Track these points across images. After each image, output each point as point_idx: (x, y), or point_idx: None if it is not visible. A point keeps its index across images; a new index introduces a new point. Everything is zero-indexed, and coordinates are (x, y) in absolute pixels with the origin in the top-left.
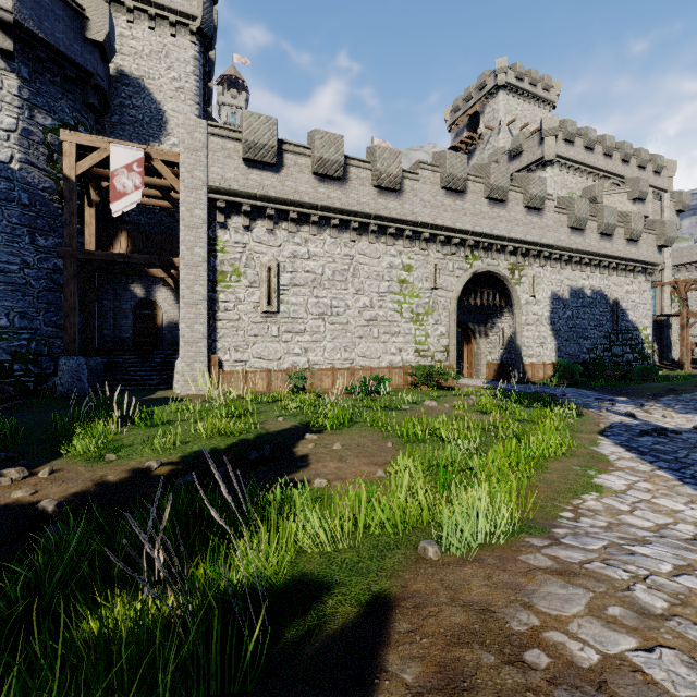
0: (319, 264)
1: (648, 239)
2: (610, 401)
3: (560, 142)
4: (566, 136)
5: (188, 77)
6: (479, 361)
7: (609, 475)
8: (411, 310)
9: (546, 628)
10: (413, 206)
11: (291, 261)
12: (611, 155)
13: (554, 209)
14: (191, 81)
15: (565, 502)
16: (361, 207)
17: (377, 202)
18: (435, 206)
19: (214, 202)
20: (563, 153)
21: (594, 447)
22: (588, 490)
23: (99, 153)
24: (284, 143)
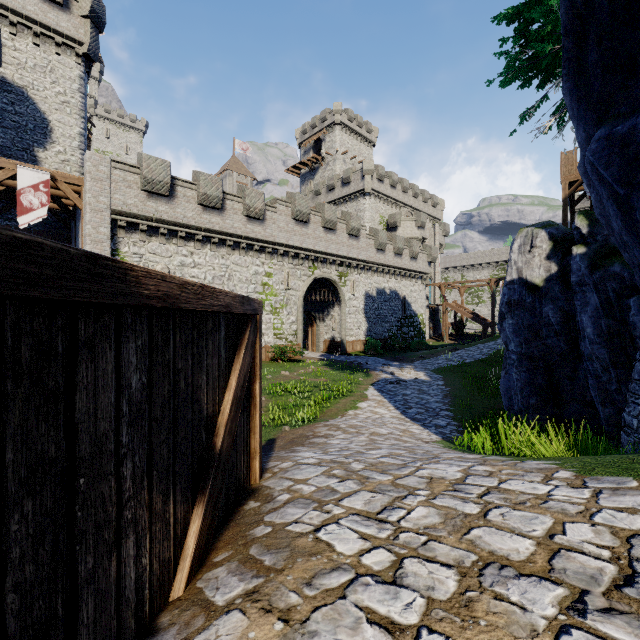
0: (202, 271)
1: (423, 257)
2: (389, 365)
3: (375, 180)
4: (379, 177)
5: (74, 94)
6: (319, 339)
7: (363, 402)
8: (271, 305)
9: (315, 433)
10: (272, 230)
11: (180, 269)
12: (407, 192)
13: (367, 236)
14: (76, 97)
15: (341, 414)
16: (234, 230)
17: (246, 226)
18: (288, 231)
19: (115, 220)
20: (377, 188)
21: (365, 391)
22: (352, 409)
23: (5, 172)
24: (175, 179)
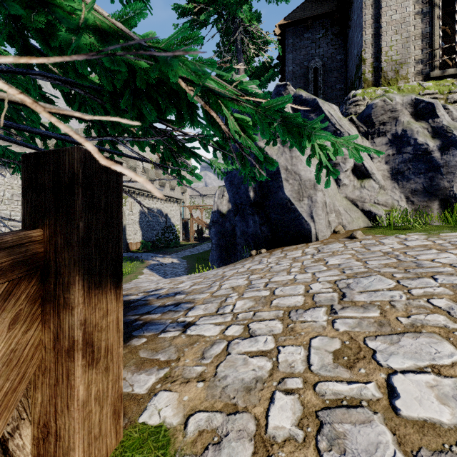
0: (1, 189)
1: (178, 189)
2: (156, 257)
3: None
4: None
5: None
6: None
7: (141, 275)
8: None
9: None
10: None
11: None
12: None
13: (141, 173)
14: None
15: (129, 281)
16: None
17: None
18: None
19: None
20: None
21: (142, 270)
22: (135, 279)
23: None
24: None
